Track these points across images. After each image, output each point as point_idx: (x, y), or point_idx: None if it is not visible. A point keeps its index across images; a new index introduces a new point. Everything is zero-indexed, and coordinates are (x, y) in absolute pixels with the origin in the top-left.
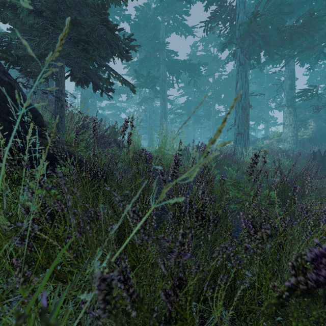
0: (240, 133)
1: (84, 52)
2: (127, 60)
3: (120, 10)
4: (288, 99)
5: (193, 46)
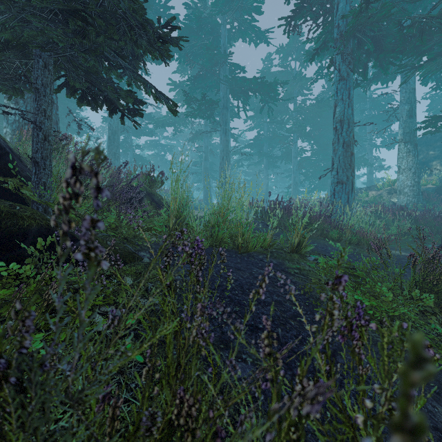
0: (340, 182)
1: (80, 36)
2: (162, 57)
3: (164, 9)
4: (406, 131)
5: (266, 59)
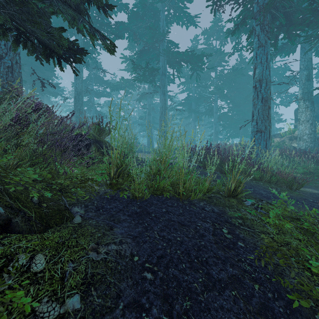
0: (259, 131)
1: None
2: None
3: None
4: (304, 91)
5: (194, 39)
